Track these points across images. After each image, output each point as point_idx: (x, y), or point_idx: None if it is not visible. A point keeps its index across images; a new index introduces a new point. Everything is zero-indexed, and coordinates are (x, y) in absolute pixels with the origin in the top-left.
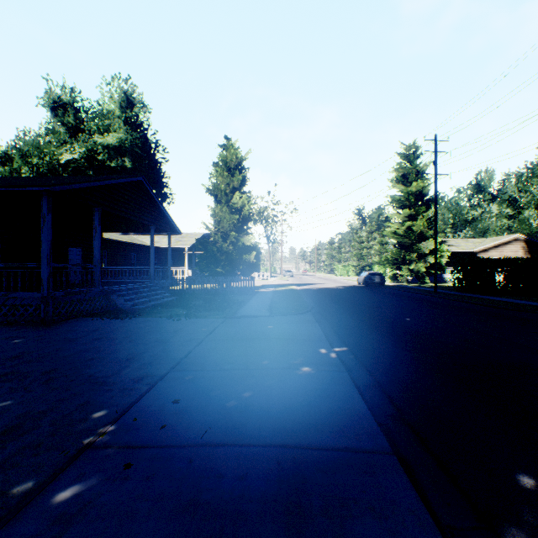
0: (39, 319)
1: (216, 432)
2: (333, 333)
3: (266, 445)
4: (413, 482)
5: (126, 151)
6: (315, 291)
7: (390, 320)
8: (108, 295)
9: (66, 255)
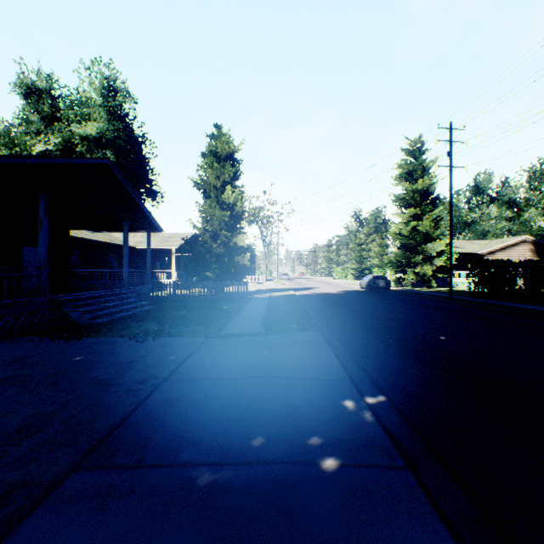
0: None
1: None
2: (354, 364)
3: None
4: None
5: (109, 144)
6: (316, 297)
7: (421, 340)
8: (60, 306)
9: (20, 256)
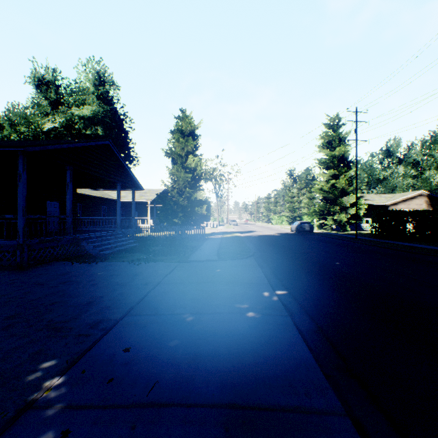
0: (16, 263)
1: (163, 388)
2: (273, 276)
3: (213, 406)
4: None
5: (99, 121)
6: (256, 237)
7: (322, 264)
8: (79, 242)
9: (45, 208)
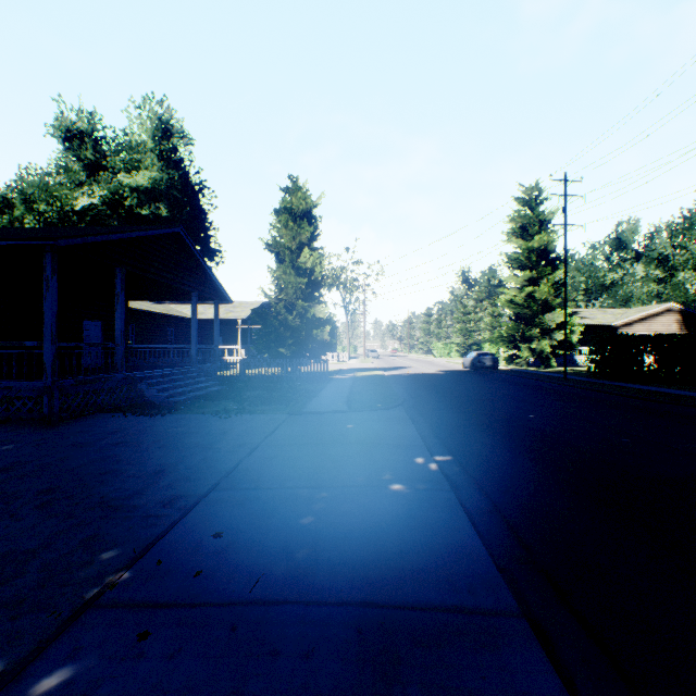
0: (42, 416)
1: (272, 582)
2: (432, 435)
3: (341, 604)
4: (553, 662)
5: (161, 195)
6: (408, 377)
7: (508, 417)
8: (135, 384)
9: (81, 331)
